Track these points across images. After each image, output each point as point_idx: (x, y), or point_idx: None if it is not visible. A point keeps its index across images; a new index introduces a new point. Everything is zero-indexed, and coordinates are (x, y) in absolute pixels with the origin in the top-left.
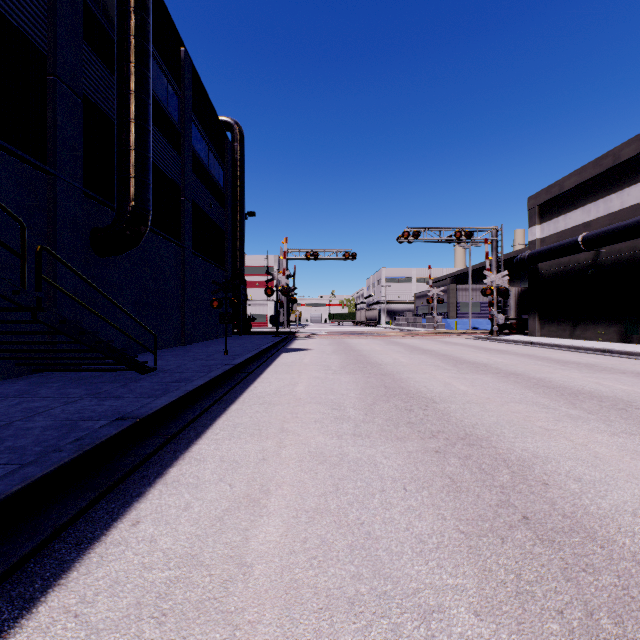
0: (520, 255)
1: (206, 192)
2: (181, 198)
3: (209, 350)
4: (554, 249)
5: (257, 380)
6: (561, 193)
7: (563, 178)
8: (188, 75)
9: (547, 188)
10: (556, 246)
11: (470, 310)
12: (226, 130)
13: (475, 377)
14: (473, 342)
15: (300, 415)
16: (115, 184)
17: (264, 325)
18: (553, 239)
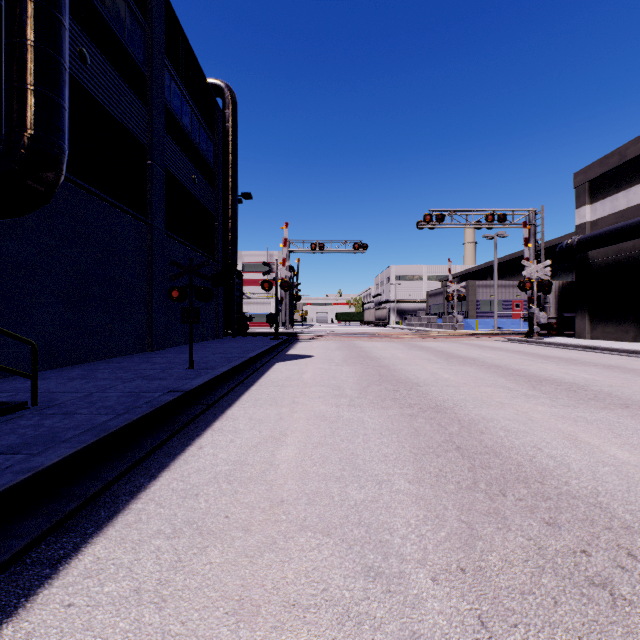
0: (566, 241)
1: (187, 163)
2: (148, 161)
3: (176, 359)
4: (617, 231)
5: (214, 424)
6: (622, 163)
7: (625, 144)
8: (158, 5)
9: (602, 159)
10: (619, 227)
11: (495, 308)
12: (216, 95)
13: (602, 417)
14: (512, 346)
15: (262, 632)
16: (3, 102)
17: (267, 325)
18: (610, 221)
